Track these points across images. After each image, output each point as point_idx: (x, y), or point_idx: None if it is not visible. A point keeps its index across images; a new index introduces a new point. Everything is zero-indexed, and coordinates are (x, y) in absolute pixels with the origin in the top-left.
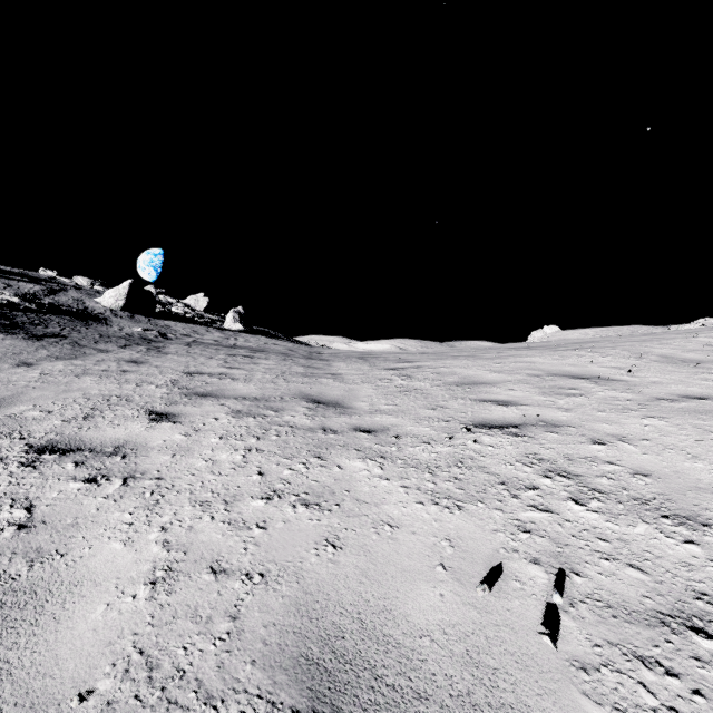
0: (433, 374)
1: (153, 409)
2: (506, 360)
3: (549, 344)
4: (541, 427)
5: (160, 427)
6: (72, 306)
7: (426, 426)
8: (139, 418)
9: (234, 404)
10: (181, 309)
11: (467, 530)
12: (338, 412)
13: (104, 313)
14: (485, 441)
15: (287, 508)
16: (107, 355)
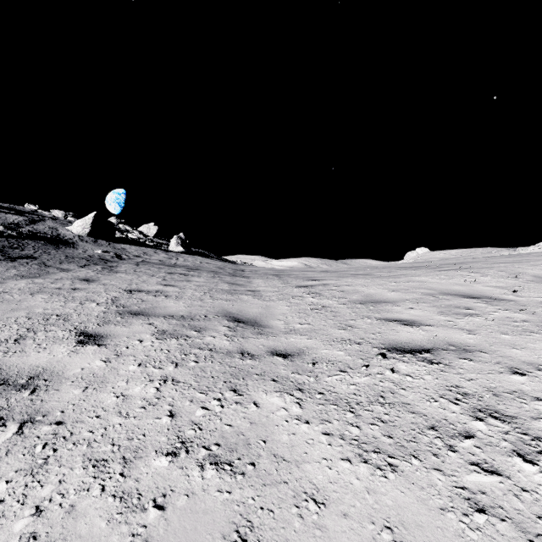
0: (339, 292)
1: (84, 329)
2: (400, 279)
3: (431, 264)
4: (453, 352)
5: (84, 351)
6: (48, 233)
7: (339, 349)
8: (68, 340)
9: (161, 324)
10: (135, 235)
11: (409, 510)
12: (255, 332)
13: (72, 238)
14: (402, 370)
15: (194, 470)
16: (66, 274)
